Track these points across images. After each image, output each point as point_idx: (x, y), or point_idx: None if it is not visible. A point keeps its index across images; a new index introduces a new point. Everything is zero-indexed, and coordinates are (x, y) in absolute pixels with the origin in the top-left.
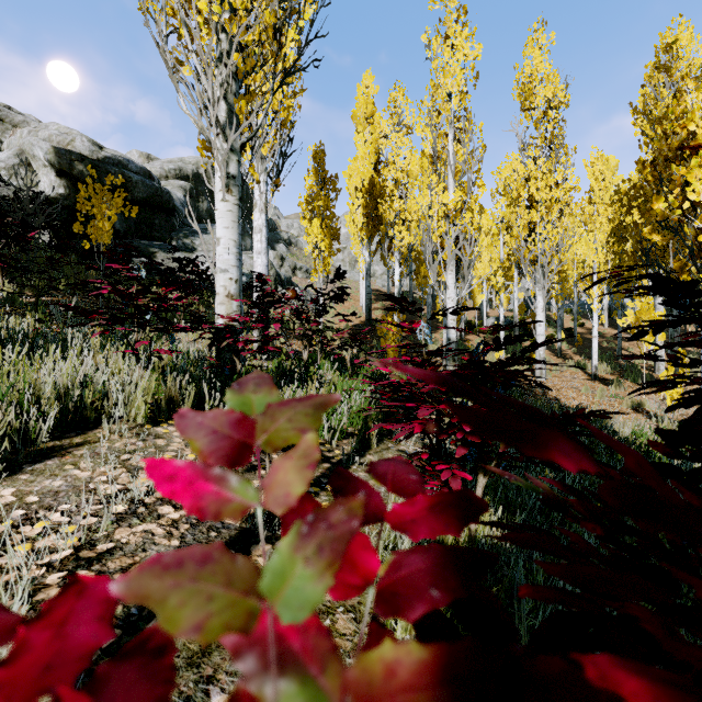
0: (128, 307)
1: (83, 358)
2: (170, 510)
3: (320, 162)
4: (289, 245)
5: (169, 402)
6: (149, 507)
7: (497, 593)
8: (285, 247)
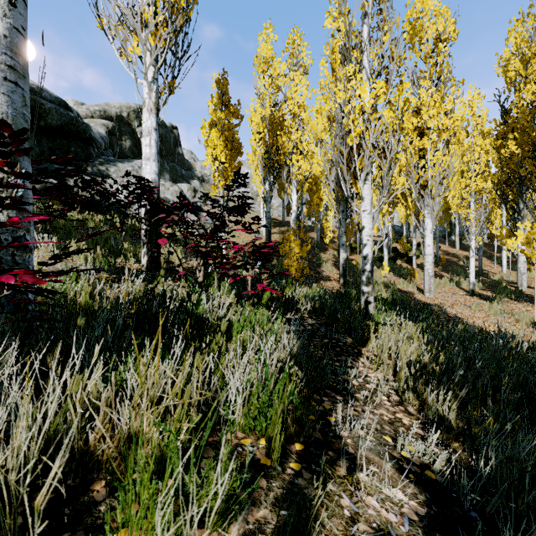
0: None
1: None
2: None
3: (223, 88)
4: (202, 181)
5: None
6: None
7: None
8: (199, 183)
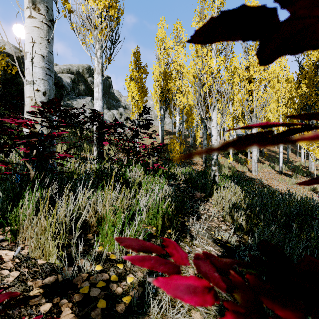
0: None
1: None
2: None
3: (137, 57)
4: (125, 108)
5: None
6: None
7: None
8: (123, 109)
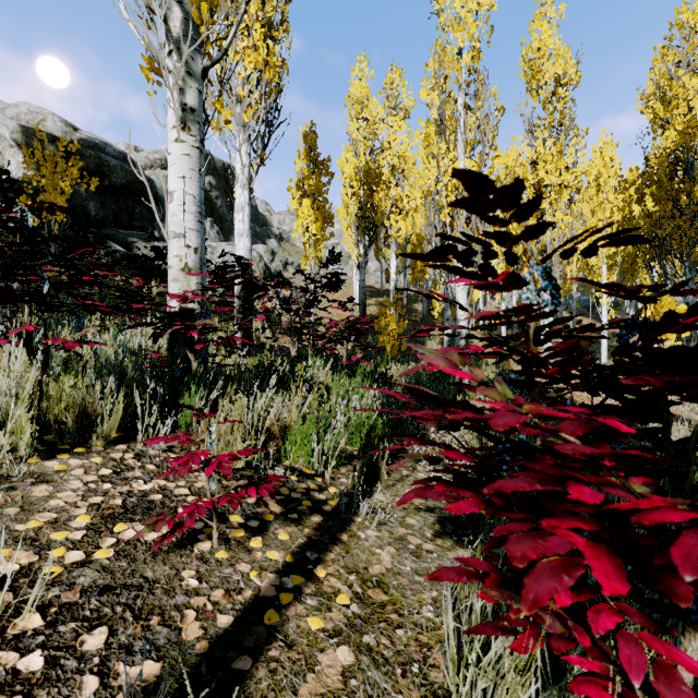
0: None
1: None
2: None
3: (312, 143)
4: (280, 240)
5: (79, 418)
6: None
7: None
8: (277, 242)
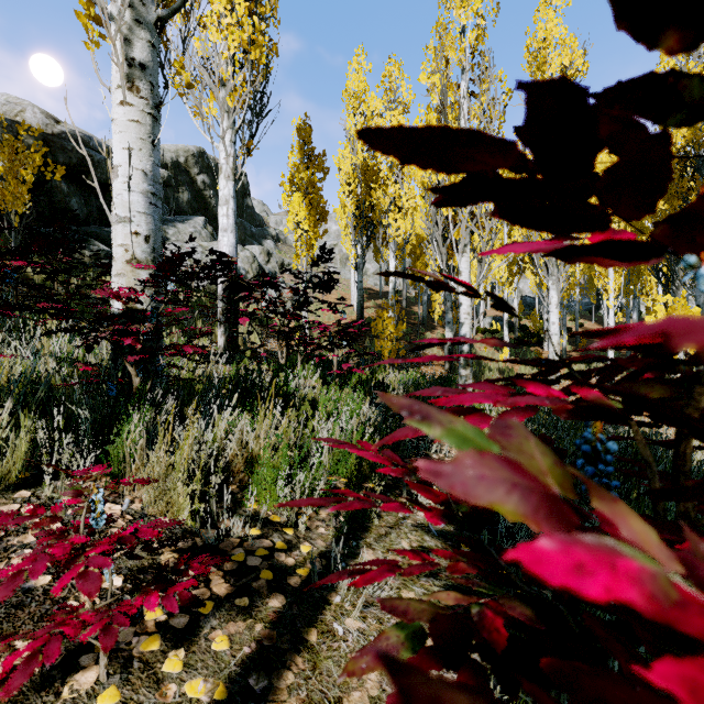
0: None
1: None
2: None
3: (306, 137)
4: (277, 241)
5: None
6: None
7: None
8: (273, 243)
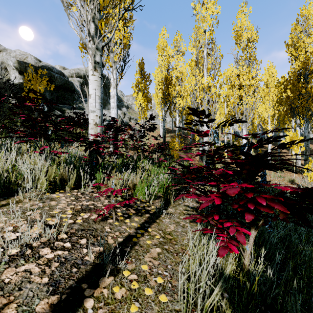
0: (35, 127)
1: (17, 156)
2: (48, 251)
3: (142, 67)
4: (127, 108)
5: (61, 180)
6: (34, 249)
7: (264, 308)
8: (126, 109)
